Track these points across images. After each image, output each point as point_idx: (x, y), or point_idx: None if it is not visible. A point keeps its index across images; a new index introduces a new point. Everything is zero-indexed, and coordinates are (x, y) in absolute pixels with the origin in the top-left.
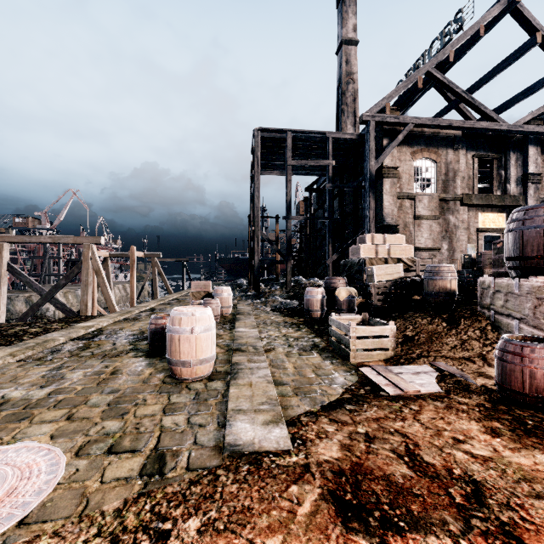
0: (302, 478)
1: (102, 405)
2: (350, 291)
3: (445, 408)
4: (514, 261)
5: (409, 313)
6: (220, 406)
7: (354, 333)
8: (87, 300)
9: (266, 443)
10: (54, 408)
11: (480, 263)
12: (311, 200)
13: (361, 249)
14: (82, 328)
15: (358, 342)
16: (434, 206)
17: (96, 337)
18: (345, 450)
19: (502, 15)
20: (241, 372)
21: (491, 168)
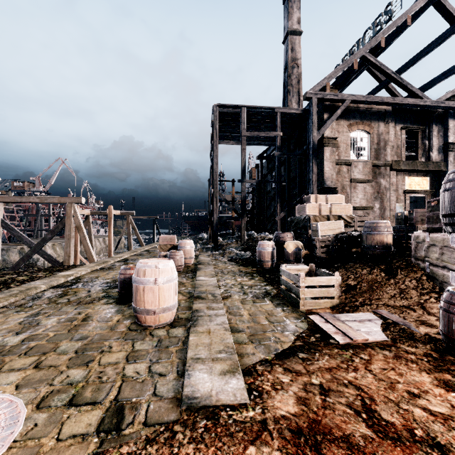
0: (259, 438)
1: (70, 352)
2: (297, 245)
3: (394, 358)
4: (451, 217)
5: (350, 264)
6: (180, 354)
7: (303, 283)
8: (70, 252)
9: (223, 395)
10: (25, 355)
11: (412, 220)
12: (262, 166)
13: (306, 207)
14: (62, 277)
15: (306, 291)
16: (368, 171)
17: (74, 285)
18: (301, 403)
19: (426, 7)
20: (201, 319)
21: (417, 139)
